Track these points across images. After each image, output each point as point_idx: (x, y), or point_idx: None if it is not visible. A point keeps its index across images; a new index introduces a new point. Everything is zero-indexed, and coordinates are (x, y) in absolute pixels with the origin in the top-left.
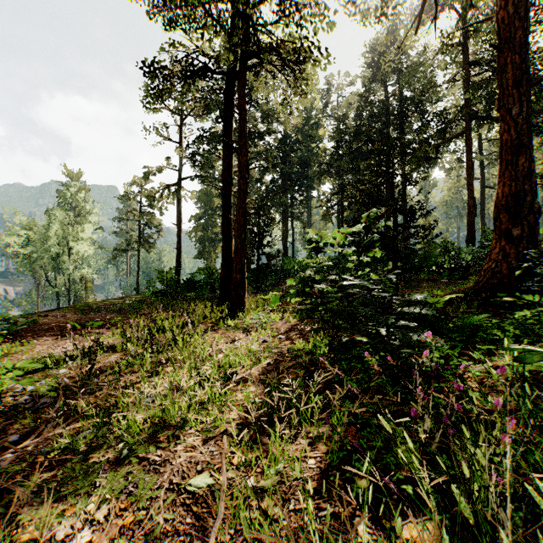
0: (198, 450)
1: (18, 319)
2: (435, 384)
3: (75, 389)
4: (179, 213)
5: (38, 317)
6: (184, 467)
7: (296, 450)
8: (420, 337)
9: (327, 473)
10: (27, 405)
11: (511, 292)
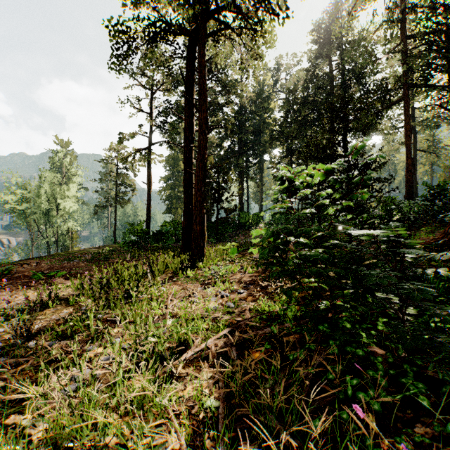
0: None
1: None
2: None
3: None
4: (149, 173)
5: (15, 266)
6: None
7: None
8: None
9: None
10: None
11: None
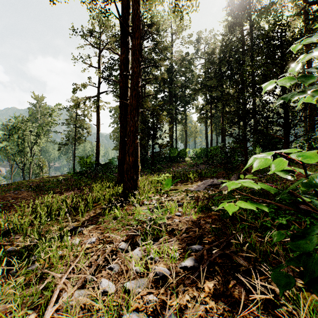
0: None
1: None
2: None
3: None
4: (98, 117)
5: None
6: None
7: None
8: None
9: None
10: None
11: None
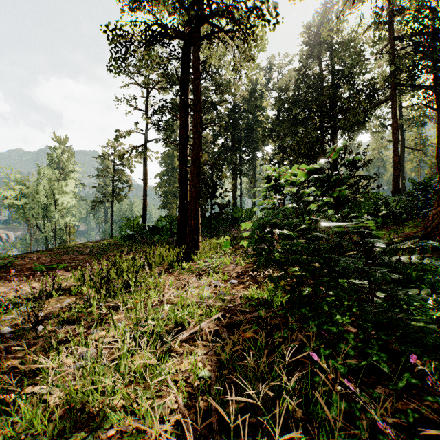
0: None
1: None
2: None
3: (1, 345)
4: (145, 170)
5: (16, 259)
6: None
7: None
8: (421, 296)
9: None
10: None
11: None
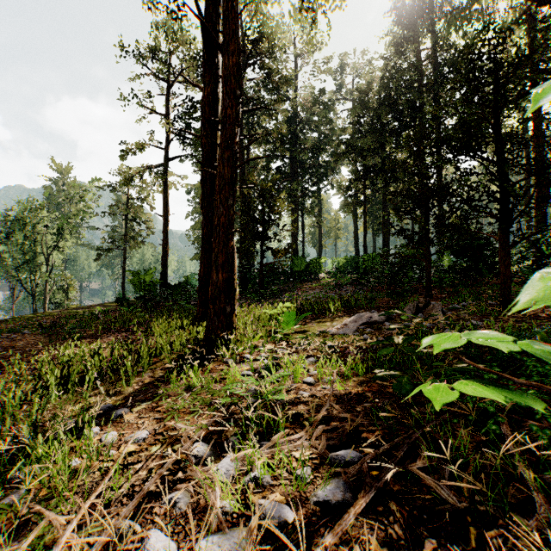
0: None
1: None
2: None
3: None
4: (165, 201)
5: None
6: None
7: None
8: None
9: None
10: None
11: None
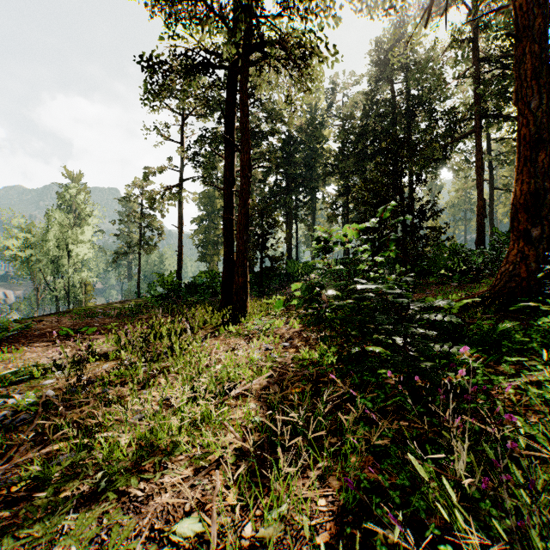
0: (187, 484)
1: (10, 324)
2: (465, 405)
3: (57, 403)
4: (180, 215)
5: (32, 322)
6: (170, 505)
7: (303, 485)
8: (443, 348)
9: (342, 518)
10: (5, 422)
11: (531, 296)
